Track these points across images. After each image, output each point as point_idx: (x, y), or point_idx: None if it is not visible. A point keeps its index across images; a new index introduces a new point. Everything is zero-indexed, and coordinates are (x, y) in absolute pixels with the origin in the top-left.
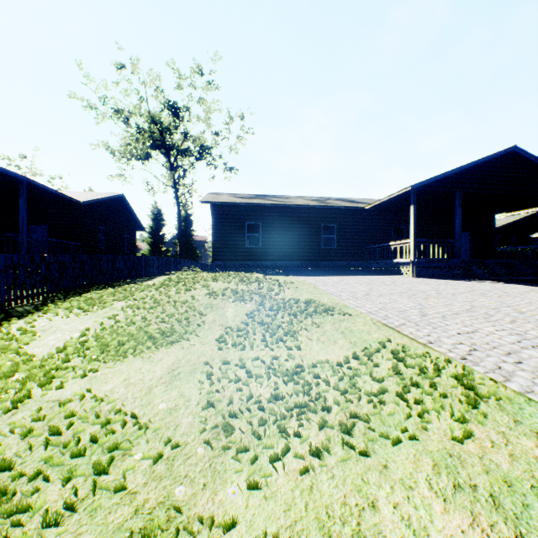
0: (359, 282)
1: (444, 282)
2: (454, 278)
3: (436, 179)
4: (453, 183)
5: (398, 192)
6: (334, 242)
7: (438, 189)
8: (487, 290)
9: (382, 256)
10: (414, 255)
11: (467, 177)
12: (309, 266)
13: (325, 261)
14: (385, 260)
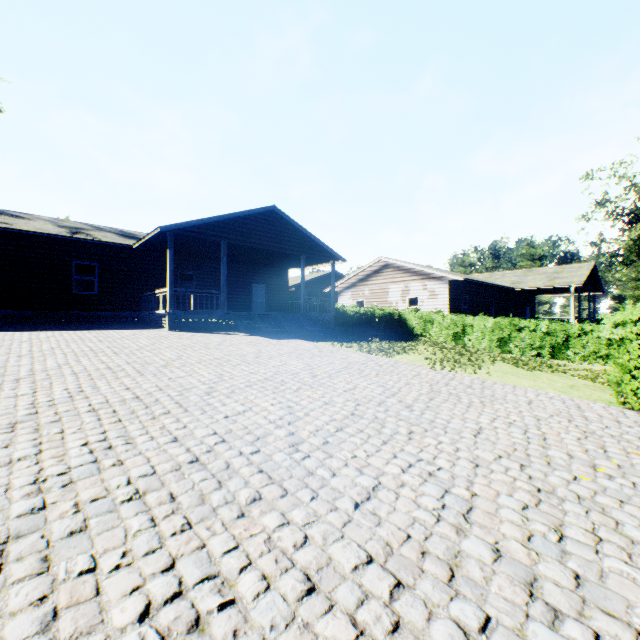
0: (72, 338)
1: (191, 335)
2: (215, 331)
3: (193, 224)
4: (218, 232)
5: (153, 232)
6: (96, 286)
7: (201, 236)
8: (209, 343)
9: (152, 306)
10: (172, 305)
11: (233, 228)
12: (52, 317)
13: (79, 311)
14: (154, 310)
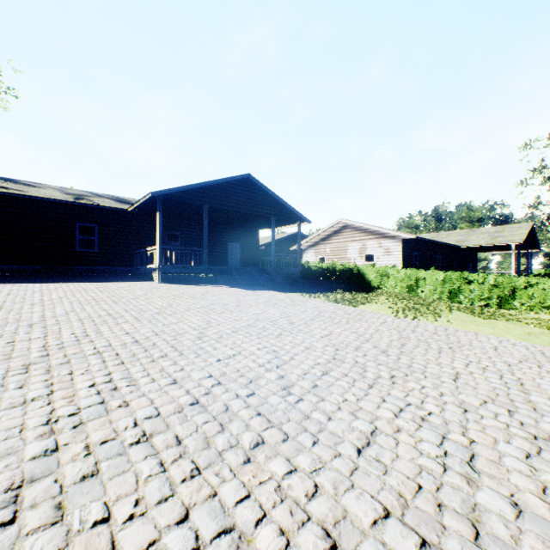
0: (77, 289)
1: (178, 287)
2: (198, 283)
3: (180, 190)
4: (200, 197)
5: (145, 197)
6: (96, 245)
7: (186, 200)
8: (194, 293)
9: (144, 262)
10: (161, 261)
11: (214, 194)
12: (59, 271)
13: (82, 266)
14: (145, 265)
